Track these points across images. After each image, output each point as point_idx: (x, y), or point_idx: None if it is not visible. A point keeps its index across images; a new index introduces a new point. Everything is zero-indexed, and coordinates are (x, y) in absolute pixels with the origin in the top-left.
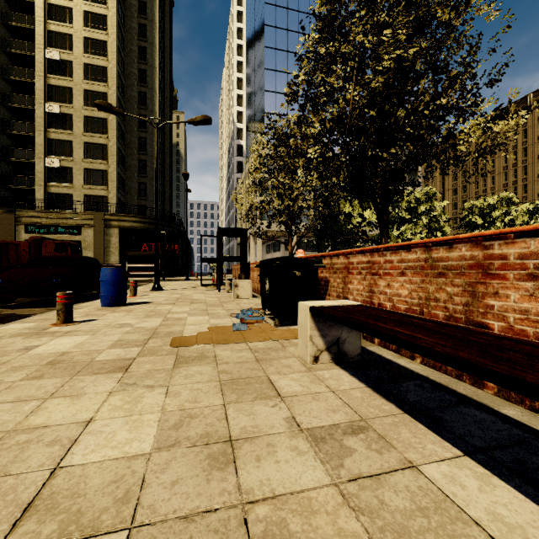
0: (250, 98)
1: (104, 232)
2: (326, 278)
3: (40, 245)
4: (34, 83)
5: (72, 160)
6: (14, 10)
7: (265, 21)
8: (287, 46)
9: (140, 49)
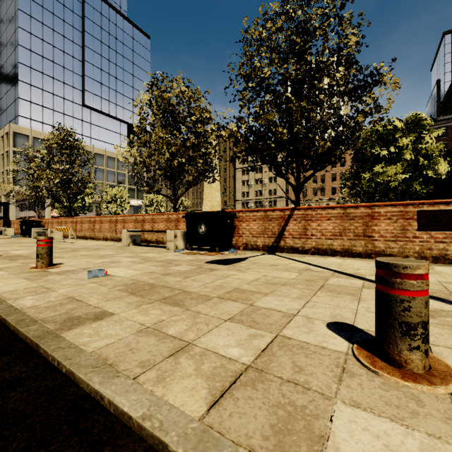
0: (1, 71)
1: None
2: (44, 225)
3: None
4: None
5: None
6: None
7: (19, 24)
8: (42, 52)
9: None
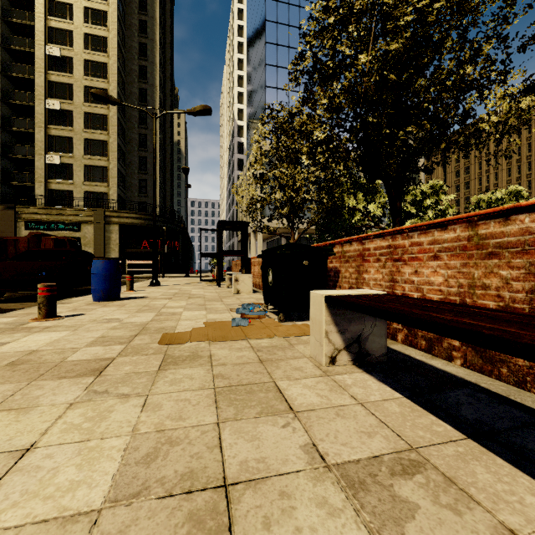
0: (251, 94)
1: (105, 228)
2: (336, 268)
3: (39, 241)
4: (34, 80)
5: (73, 156)
6: (15, 7)
7: (266, 16)
8: (288, 42)
9: (140, 45)
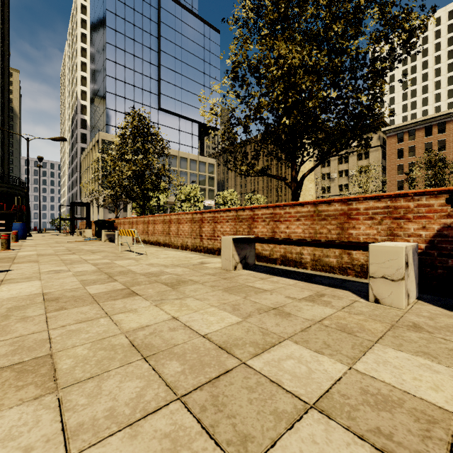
0: (94, 88)
1: None
2: (117, 226)
3: None
4: None
5: None
6: None
7: (107, 39)
8: (125, 63)
9: None
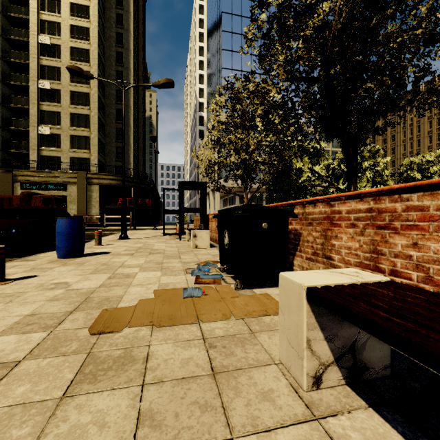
0: (210, 75)
1: (87, 188)
2: (296, 230)
3: (30, 199)
4: (29, 64)
5: (61, 128)
6: (13, 4)
7: (223, 9)
8: (241, 30)
9: (117, 35)
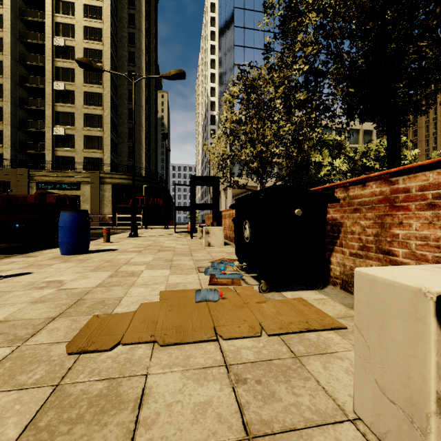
0: (221, 73)
1: (99, 187)
2: (334, 220)
3: (44, 198)
4: (44, 67)
5: (74, 128)
6: (30, 8)
7: (235, 4)
8: (254, 25)
9: (129, 35)
